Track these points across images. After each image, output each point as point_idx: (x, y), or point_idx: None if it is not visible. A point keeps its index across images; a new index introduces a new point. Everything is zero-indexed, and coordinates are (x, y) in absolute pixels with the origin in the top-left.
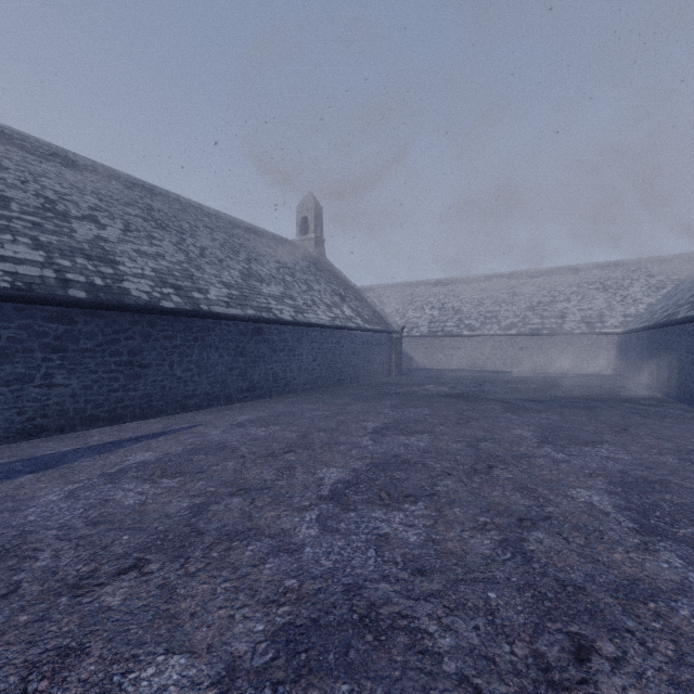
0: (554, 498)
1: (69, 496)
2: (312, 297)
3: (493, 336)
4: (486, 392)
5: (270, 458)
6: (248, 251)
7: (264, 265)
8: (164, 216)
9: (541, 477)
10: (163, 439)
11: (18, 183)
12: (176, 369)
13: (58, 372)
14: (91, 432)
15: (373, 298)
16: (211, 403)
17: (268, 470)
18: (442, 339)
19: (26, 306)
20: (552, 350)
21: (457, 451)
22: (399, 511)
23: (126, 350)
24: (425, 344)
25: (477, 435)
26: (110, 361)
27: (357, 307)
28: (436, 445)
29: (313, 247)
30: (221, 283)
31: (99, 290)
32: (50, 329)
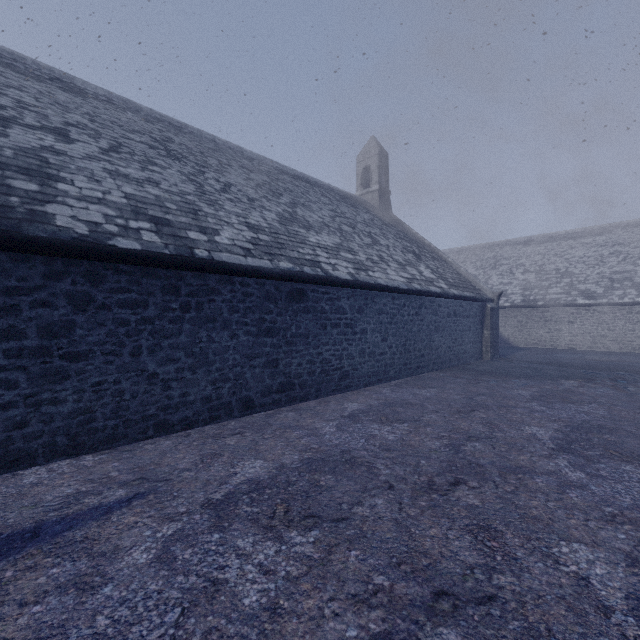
0: None
1: None
2: (379, 252)
3: (629, 305)
4: None
5: None
6: (295, 195)
7: (314, 211)
8: (185, 149)
9: None
10: None
11: None
12: (145, 359)
13: None
14: None
15: None
16: (216, 415)
17: None
18: (544, 310)
19: None
20: None
21: None
22: None
23: (34, 327)
24: (518, 316)
25: None
26: None
27: (436, 267)
28: None
29: (377, 201)
30: (245, 224)
31: None
32: None
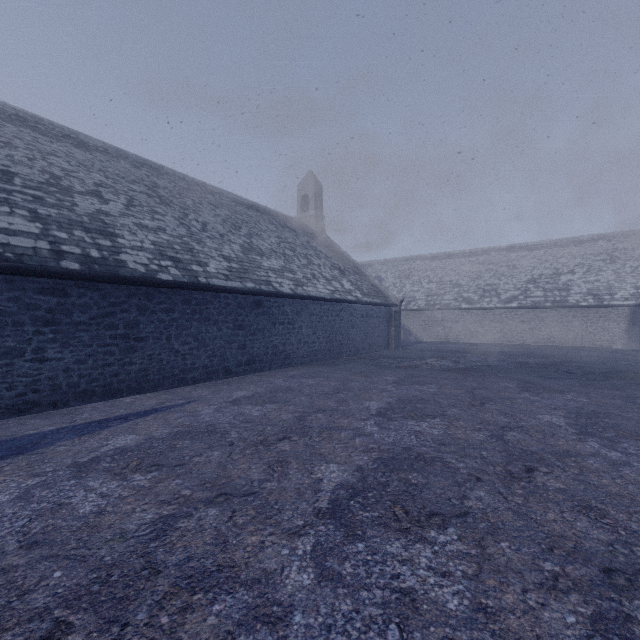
0: (639, 528)
1: (22, 496)
2: (312, 271)
3: (493, 309)
4: (492, 367)
5: (261, 447)
6: (250, 226)
7: (264, 239)
8: (168, 193)
9: (604, 489)
10: (151, 418)
11: (26, 160)
12: (173, 342)
13: (50, 346)
14: (84, 407)
15: (371, 273)
16: (210, 377)
17: (257, 464)
18: (440, 313)
19: (16, 278)
20: (556, 323)
21: (480, 444)
22: (424, 543)
23: (122, 323)
24: (423, 317)
25: (499, 421)
26: (105, 334)
27: (356, 281)
28: (453, 434)
29: (313, 224)
30: (221, 256)
31: (94, 261)
32: (42, 301)
